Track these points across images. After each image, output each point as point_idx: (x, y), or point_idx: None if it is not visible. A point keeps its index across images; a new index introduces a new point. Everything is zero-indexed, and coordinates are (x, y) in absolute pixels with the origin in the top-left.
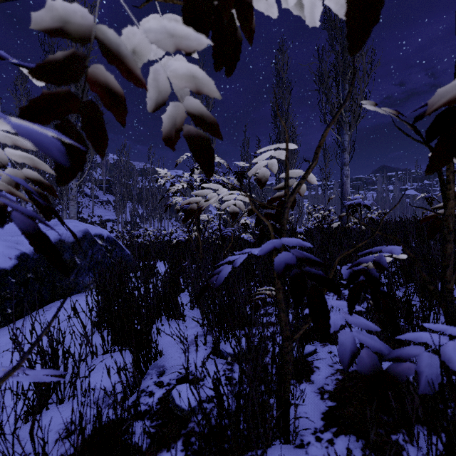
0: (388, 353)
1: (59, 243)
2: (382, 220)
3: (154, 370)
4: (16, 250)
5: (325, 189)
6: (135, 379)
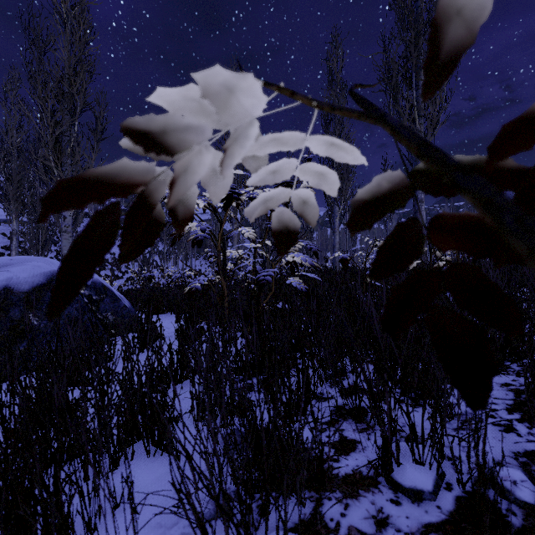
0: None
1: (3, 293)
2: None
3: None
4: None
5: (387, 219)
6: None
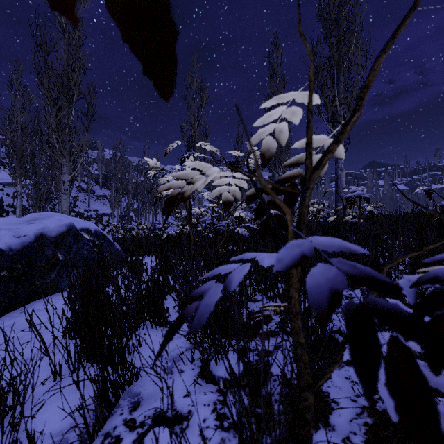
0: None
1: (40, 238)
2: None
3: (126, 400)
4: None
5: (318, 183)
6: (98, 418)
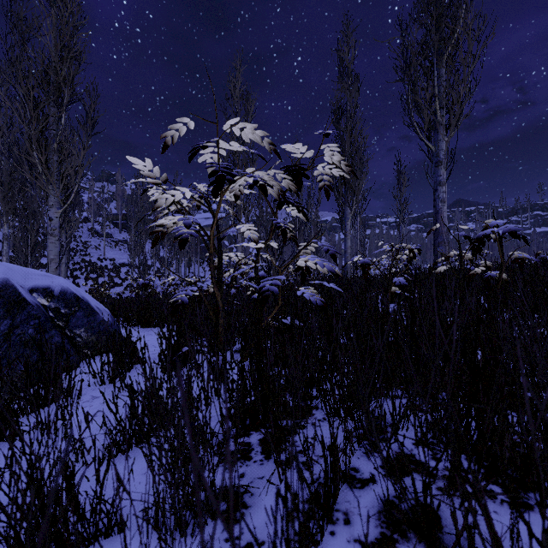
0: None
1: None
2: None
3: None
4: None
5: (401, 223)
6: None
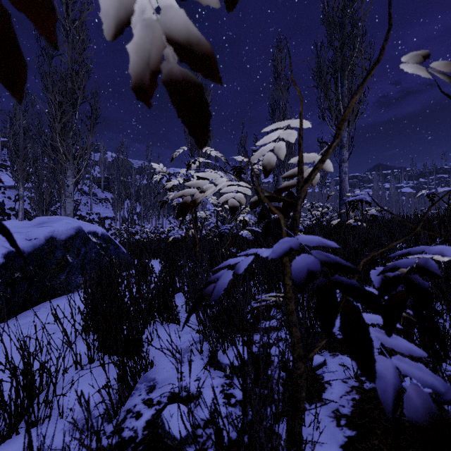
0: (446, 392)
1: (50, 240)
2: (428, 212)
3: (143, 384)
4: (3, 248)
5: (323, 186)
6: (121, 397)
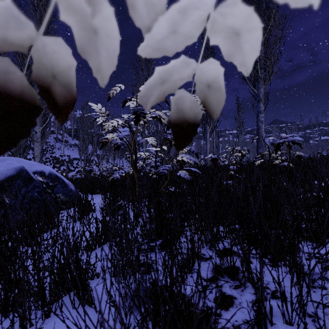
0: None
1: None
2: None
3: None
4: None
5: (239, 134)
6: None
